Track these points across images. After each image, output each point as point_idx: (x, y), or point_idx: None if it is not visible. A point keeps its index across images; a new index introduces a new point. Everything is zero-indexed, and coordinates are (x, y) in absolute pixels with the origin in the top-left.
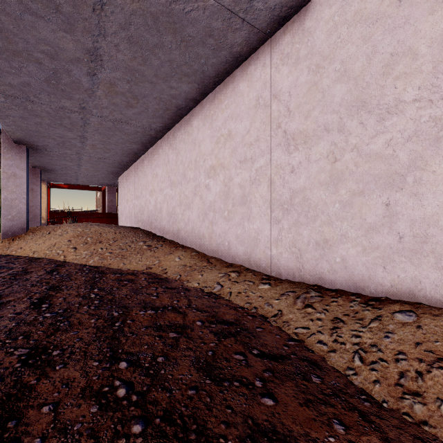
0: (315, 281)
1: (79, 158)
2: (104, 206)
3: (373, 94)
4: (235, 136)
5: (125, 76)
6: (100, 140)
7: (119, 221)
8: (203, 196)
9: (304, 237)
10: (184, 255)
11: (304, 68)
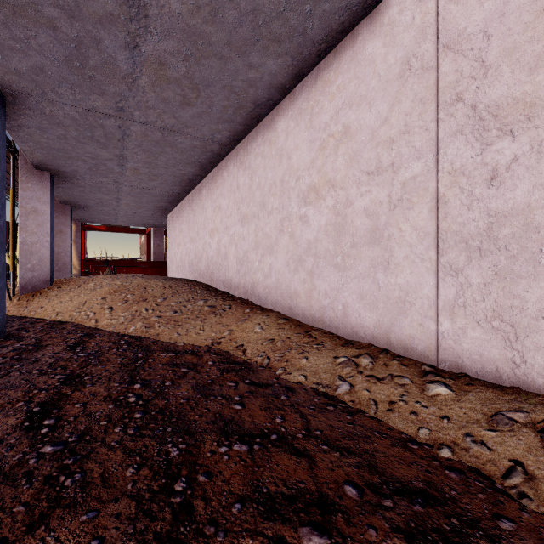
0: None
1: (117, 189)
2: (149, 253)
3: None
4: (358, 133)
5: (182, 47)
6: (145, 162)
7: (168, 272)
8: (296, 233)
9: (528, 302)
10: (267, 323)
11: None
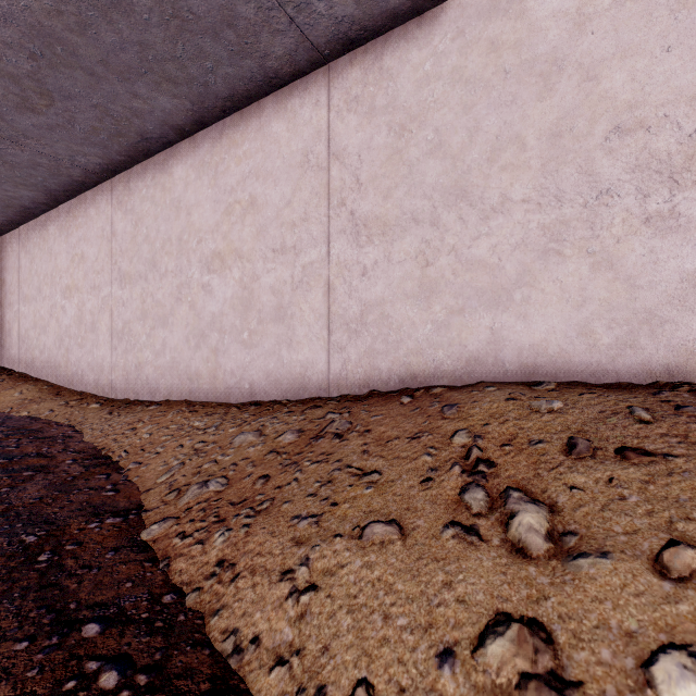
0: (135, 397)
1: None
2: None
3: (158, 259)
4: (87, 260)
5: None
6: None
7: None
8: (60, 319)
9: (130, 362)
10: (30, 389)
11: (130, 220)
